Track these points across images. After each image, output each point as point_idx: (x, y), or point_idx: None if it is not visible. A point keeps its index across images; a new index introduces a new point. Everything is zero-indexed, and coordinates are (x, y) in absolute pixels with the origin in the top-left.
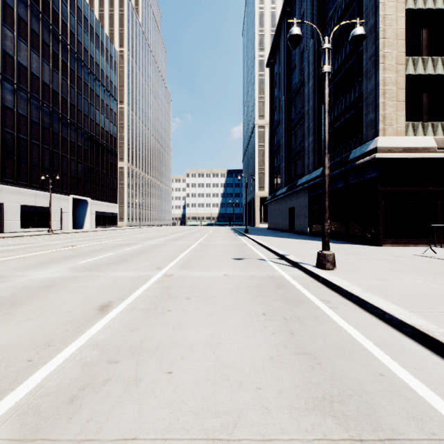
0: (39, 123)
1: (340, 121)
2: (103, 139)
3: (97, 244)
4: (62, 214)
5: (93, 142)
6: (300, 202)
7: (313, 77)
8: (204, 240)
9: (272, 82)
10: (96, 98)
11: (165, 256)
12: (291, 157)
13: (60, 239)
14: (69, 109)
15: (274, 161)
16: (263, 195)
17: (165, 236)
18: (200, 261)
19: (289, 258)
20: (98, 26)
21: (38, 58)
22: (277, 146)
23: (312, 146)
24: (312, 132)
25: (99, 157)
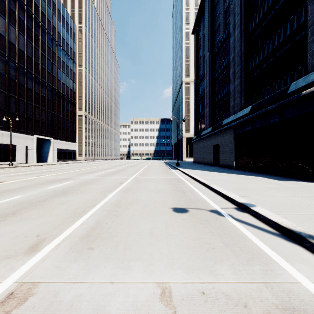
0: (5, 75)
1: (271, 60)
2: (64, 92)
3: (29, 179)
4: (27, 151)
5: (55, 94)
6: (225, 140)
7: (240, 25)
8: (140, 174)
9: (197, 45)
10: (57, 59)
11: (81, 202)
12: (214, 102)
13: (5, 173)
14: (33, 66)
15: (198, 108)
16: (188, 136)
17: (107, 169)
18: (123, 219)
19: (266, 215)
20: (59, 3)
21: (4, 21)
22: (202, 95)
23: (238, 88)
24: (238, 75)
25: (60, 106)
